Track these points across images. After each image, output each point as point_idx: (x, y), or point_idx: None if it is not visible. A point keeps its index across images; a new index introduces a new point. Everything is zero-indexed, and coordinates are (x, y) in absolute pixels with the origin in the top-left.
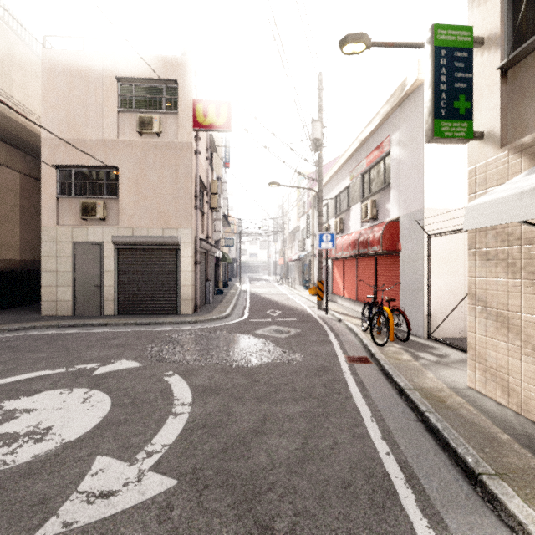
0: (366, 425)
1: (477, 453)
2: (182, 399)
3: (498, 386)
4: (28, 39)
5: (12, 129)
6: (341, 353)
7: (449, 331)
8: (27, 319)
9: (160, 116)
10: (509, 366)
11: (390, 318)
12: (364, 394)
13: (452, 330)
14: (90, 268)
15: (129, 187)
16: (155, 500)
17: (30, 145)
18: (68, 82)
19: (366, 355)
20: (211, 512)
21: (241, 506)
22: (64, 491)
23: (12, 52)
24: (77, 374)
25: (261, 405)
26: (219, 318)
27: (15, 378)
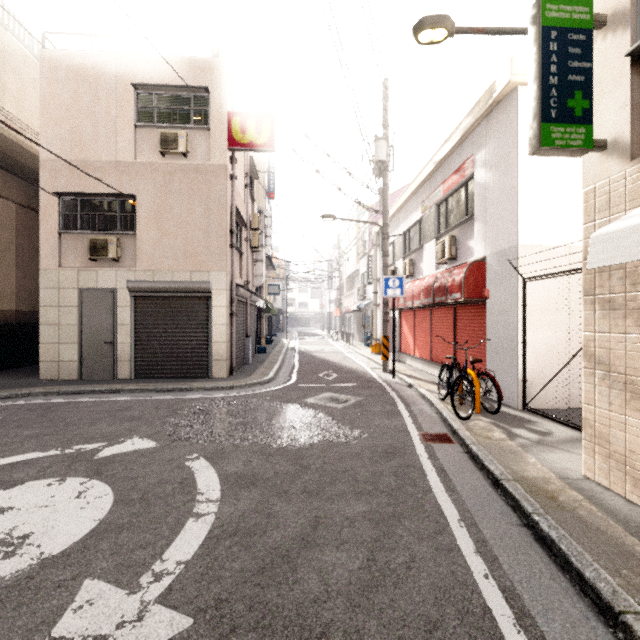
0: (453, 532)
1: (612, 577)
2: (208, 494)
3: (628, 478)
4: (27, 41)
5: (5, 149)
6: (414, 428)
7: (550, 400)
8: (21, 384)
9: (187, 132)
10: None
11: (476, 383)
12: (447, 485)
13: (554, 399)
14: (101, 321)
15: (149, 220)
16: None
17: (28, 169)
18: (73, 90)
19: (446, 432)
20: None
21: None
22: (32, 637)
23: (4, 53)
24: (74, 458)
25: (311, 502)
26: (260, 382)
27: None
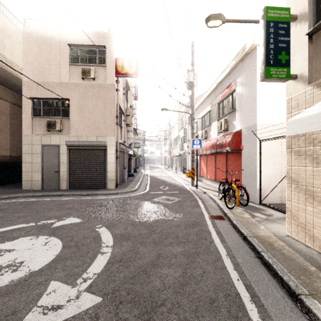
0: (223, 260)
1: (296, 280)
2: (107, 243)
3: (306, 235)
4: (15, 22)
5: (4, 76)
6: (206, 213)
7: (272, 199)
8: (13, 192)
9: (95, 68)
10: (314, 222)
11: (236, 191)
12: (221, 239)
13: (274, 199)
14: (52, 161)
15: (76, 111)
16: (87, 312)
17: (16, 85)
18: (38, 47)
19: (222, 214)
20: (123, 320)
21: (143, 316)
22: (28, 306)
23: (4, 28)
24: (42, 227)
25: (156, 247)
26: (131, 191)
27: (3, 229)
